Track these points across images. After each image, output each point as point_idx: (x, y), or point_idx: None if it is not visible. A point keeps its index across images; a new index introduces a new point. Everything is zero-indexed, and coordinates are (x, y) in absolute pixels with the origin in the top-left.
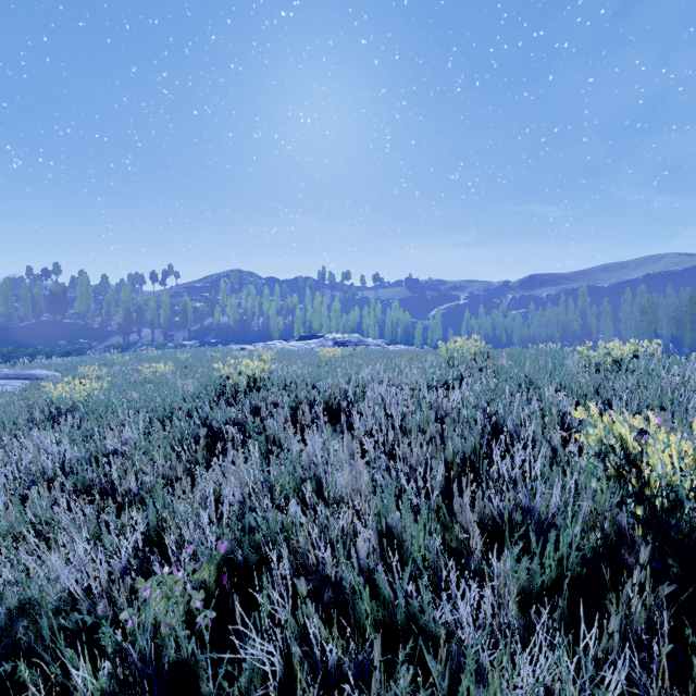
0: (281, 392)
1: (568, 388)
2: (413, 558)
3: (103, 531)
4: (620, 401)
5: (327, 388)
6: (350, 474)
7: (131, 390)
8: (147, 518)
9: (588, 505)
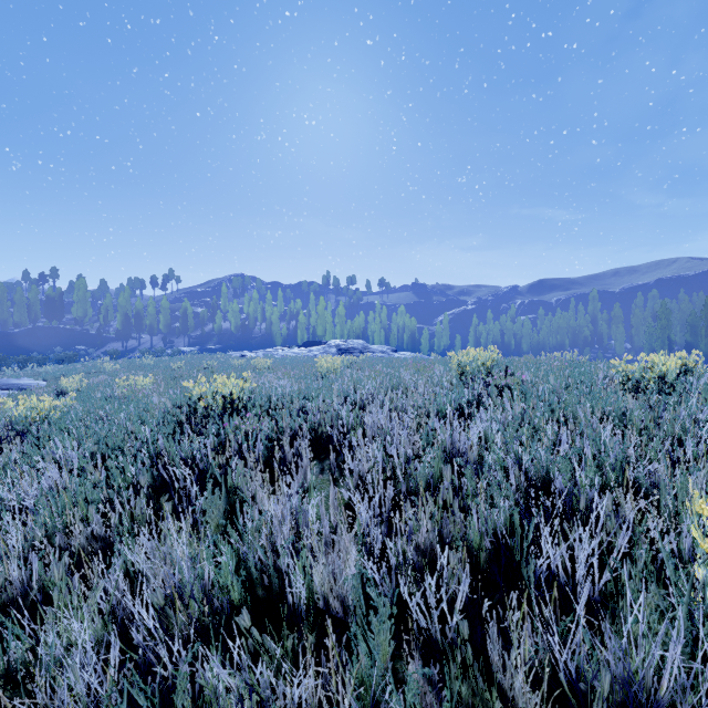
0: (263, 414)
1: (614, 416)
2: None
3: None
4: (692, 439)
5: (317, 412)
6: (327, 568)
7: (98, 409)
8: None
9: None
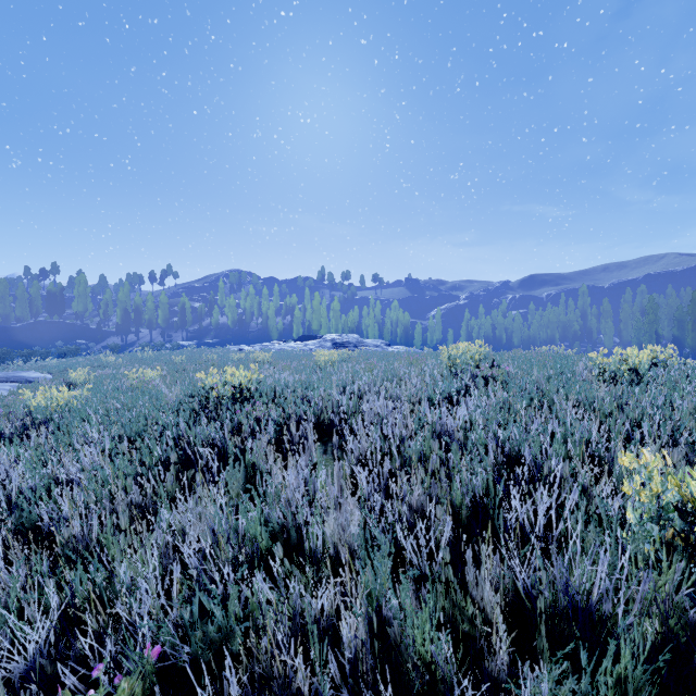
0: (269, 403)
1: (585, 403)
2: (414, 664)
3: (23, 601)
4: (649, 422)
5: (319, 400)
6: (337, 521)
7: (112, 399)
8: (74, 589)
9: (647, 586)
